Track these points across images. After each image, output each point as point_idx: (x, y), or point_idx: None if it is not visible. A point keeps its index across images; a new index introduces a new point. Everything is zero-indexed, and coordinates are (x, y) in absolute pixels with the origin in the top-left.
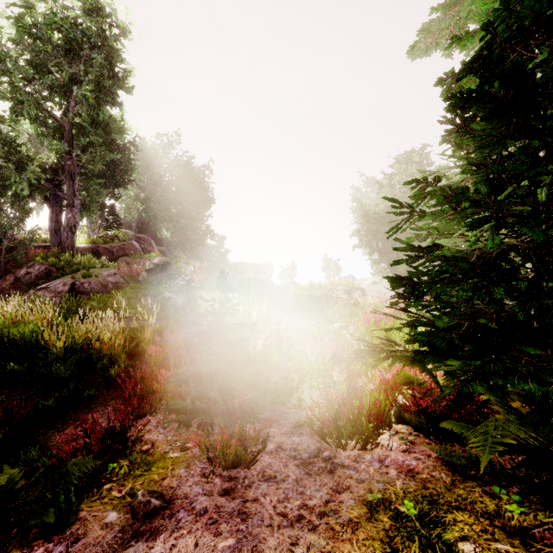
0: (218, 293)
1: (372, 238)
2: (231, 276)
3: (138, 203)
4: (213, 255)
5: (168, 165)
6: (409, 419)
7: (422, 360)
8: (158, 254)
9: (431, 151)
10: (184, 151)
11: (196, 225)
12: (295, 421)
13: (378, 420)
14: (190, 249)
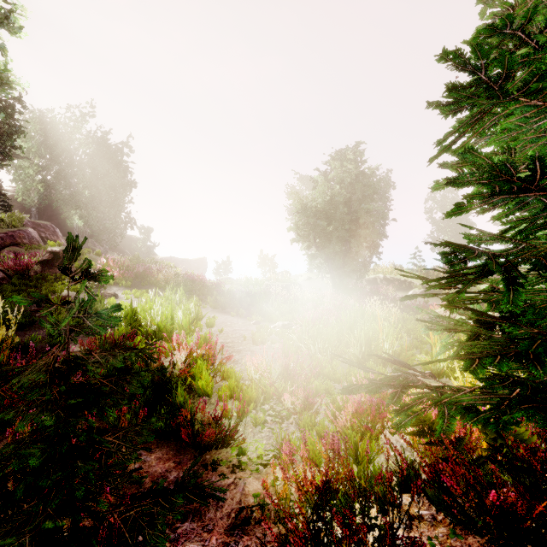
0: (137, 290)
1: (310, 232)
2: (155, 271)
3: (40, 184)
4: (139, 248)
5: (79, 141)
6: (437, 500)
7: (516, 420)
8: (58, 243)
9: (363, 151)
10: (101, 127)
11: (115, 212)
12: (234, 509)
13: (412, 545)
14: (108, 240)
